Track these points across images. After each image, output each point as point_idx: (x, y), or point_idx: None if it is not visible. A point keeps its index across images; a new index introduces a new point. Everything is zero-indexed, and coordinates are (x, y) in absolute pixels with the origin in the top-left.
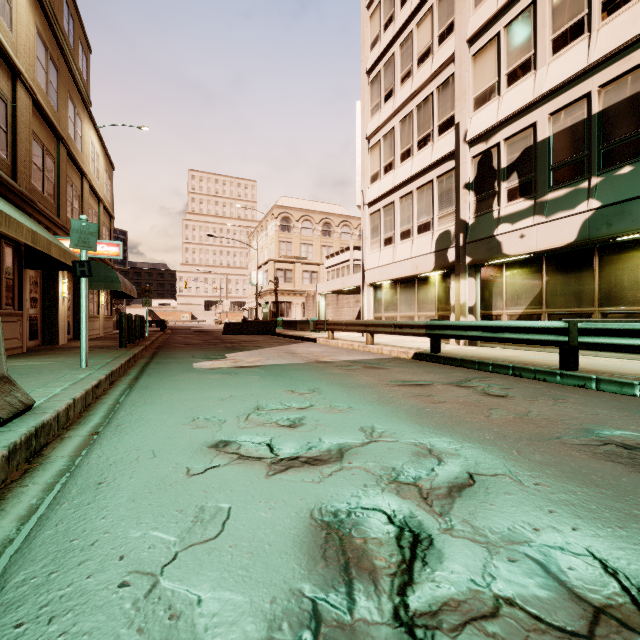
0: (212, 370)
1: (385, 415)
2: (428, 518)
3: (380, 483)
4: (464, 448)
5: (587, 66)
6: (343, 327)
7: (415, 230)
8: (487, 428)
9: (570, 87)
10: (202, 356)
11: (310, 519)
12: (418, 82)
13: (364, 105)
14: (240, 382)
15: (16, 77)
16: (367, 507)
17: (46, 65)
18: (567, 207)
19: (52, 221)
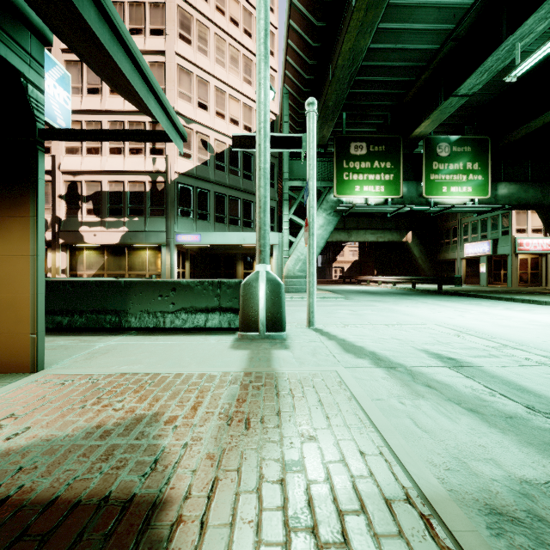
0: None
1: None
2: None
3: None
4: None
5: (124, 170)
6: None
7: None
8: None
9: (117, 174)
10: None
11: None
12: None
13: None
14: None
15: None
16: None
17: None
18: (116, 227)
19: None
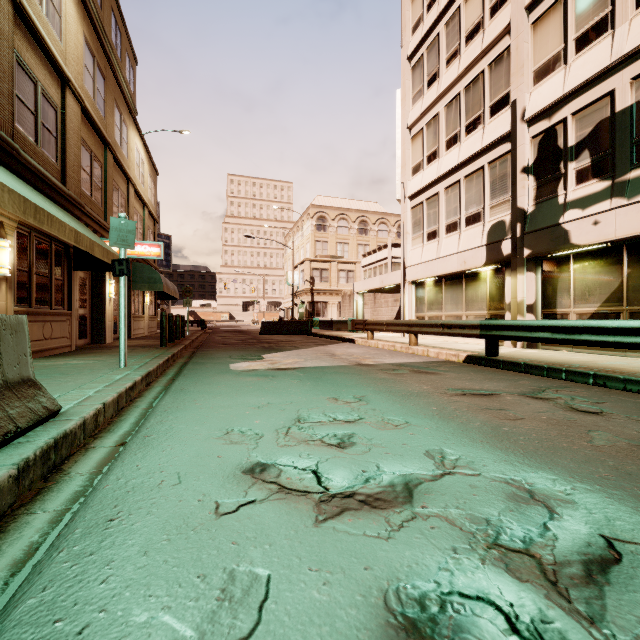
0: (249, 372)
1: (453, 435)
2: (573, 627)
3: (475, 547)
4: (578, 491)
5: None
6: (384, 327)
7: (463, 222)
8: (597, 460)
9: None
10: (239, 356)
11: (385, 611)
12: (466, 61)
13: (405, 93)
14: (278, 386)
15: (65, 85)
16: (467, 593)
17: (94, 73)
18: None
19: (99, 224)
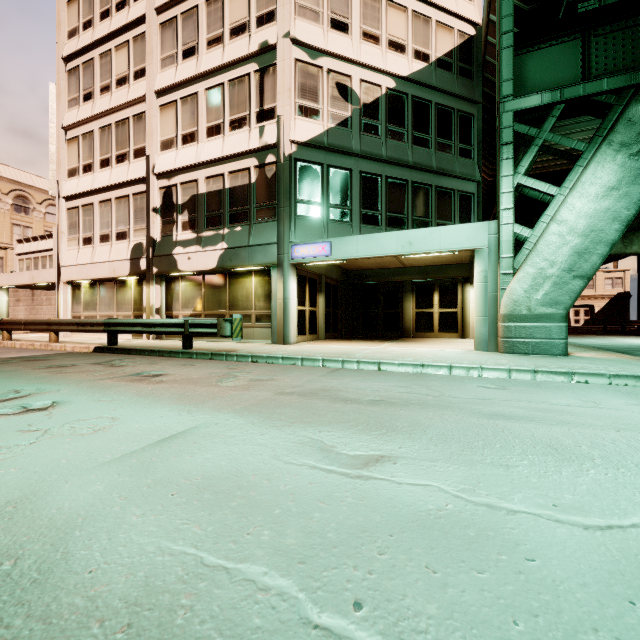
0: None
1: (3, 383)
2: None
3: None
4: (45, 387)
5: (222, 156)
6: (22, 326)
7: (114, 236)
8: (77, 379)
9: (215, 165)
10: None
11: None
12: (116, 101)
13: (60, 91)
14: None
15: None
16: None
17: None
18: (213, 244)
19: None
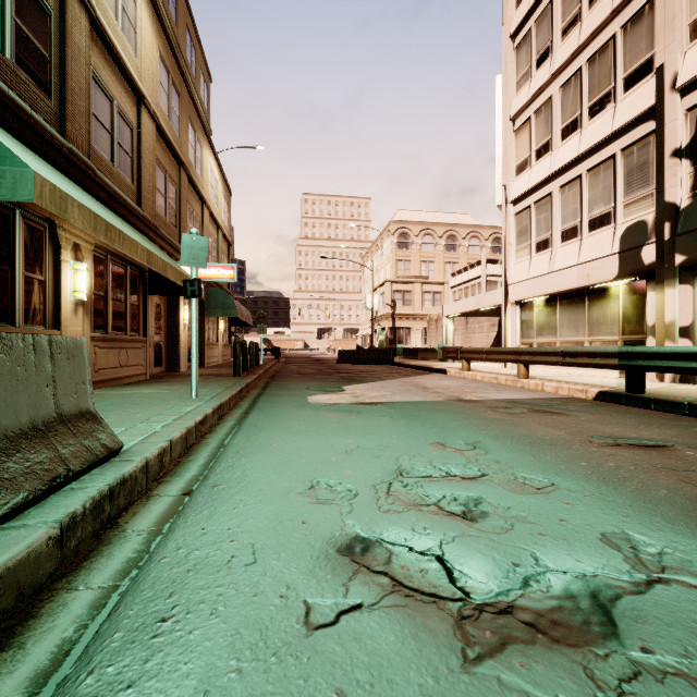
0: (330, 406)
1: (632, 508)
2: None
3: None
4: None
5: None
6: (483, 356)
7: (585, 226)
8: None
9: None
10: (317, 388)
11: None
12: (590, 27)
13: (507, 78)
14: (366, 425)
15: (140, 102)
16: None
17: (168, 90)
18: None
19: (173, 247)
